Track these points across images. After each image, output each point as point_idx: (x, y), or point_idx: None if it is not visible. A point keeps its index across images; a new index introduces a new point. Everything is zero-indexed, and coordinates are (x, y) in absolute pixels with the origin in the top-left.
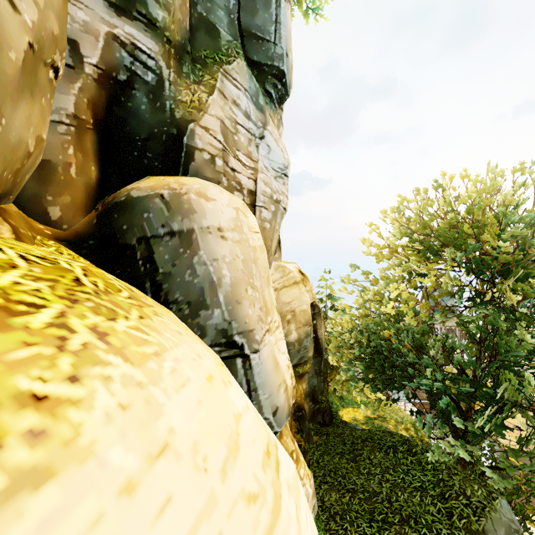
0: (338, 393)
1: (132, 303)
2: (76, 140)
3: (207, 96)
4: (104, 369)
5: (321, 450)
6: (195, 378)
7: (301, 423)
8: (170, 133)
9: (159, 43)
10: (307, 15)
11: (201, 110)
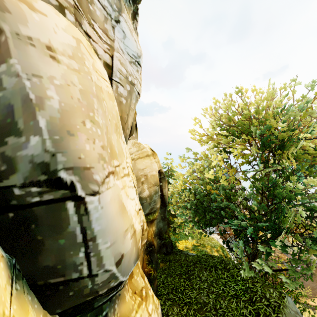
0: (176, 231)
1: None
2: None
3: None
4: None
5: (165, 273)
6: None
7: (151, 255)
8: None
9: None
10: None
11: None
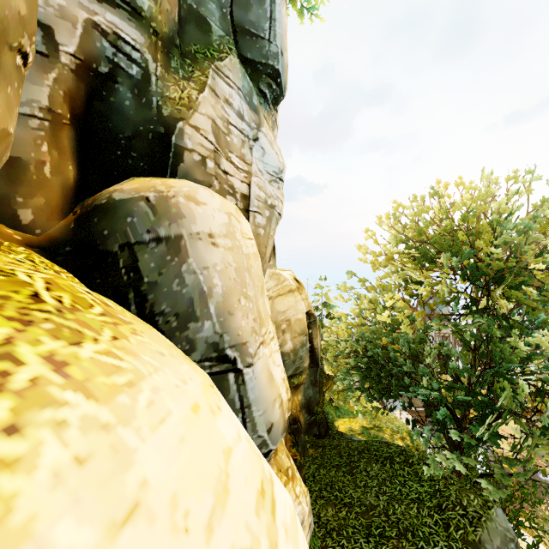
0: (334, 403)
1: (105, 320)
2: (51, 136)
3: (198, 93)
4: (58, 411)
5: (317, 463)
6: (177, 410)
7: (296, 436)
8: (157, 131)
9: (144, 34)
10: (302, 14)
11: (191, 108)
